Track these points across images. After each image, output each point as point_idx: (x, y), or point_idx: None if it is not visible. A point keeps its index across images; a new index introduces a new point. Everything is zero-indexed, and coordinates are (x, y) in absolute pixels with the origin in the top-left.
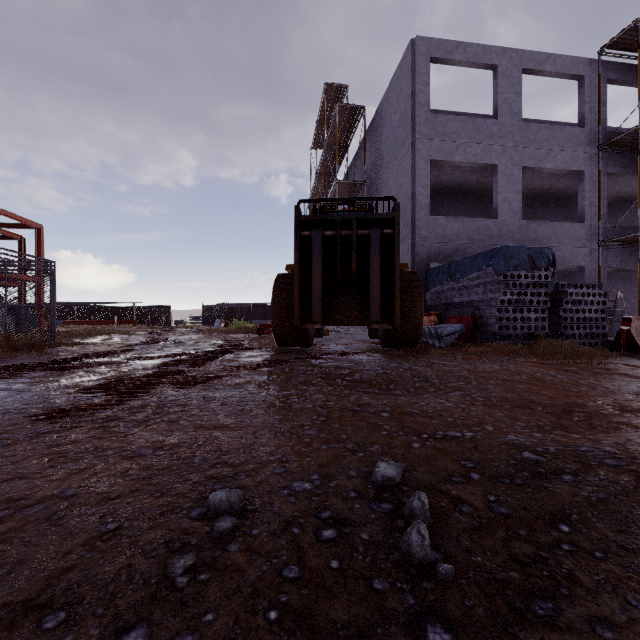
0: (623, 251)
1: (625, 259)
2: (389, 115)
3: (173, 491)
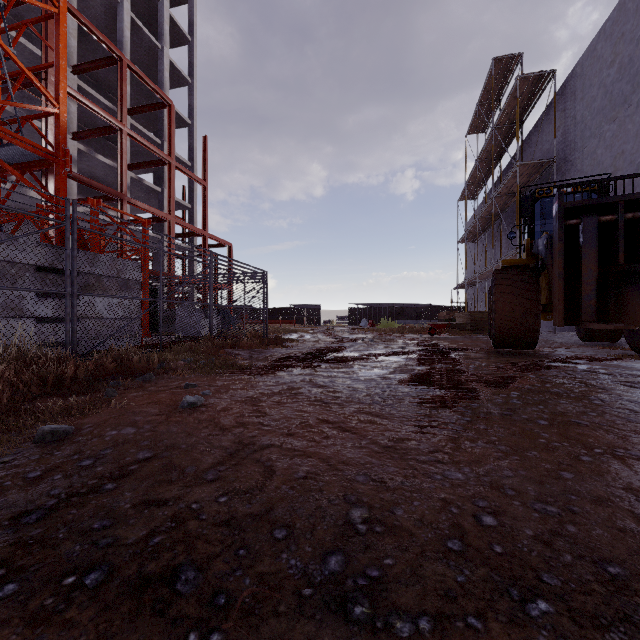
0: None
1: None
2: (597, 71)
3: None
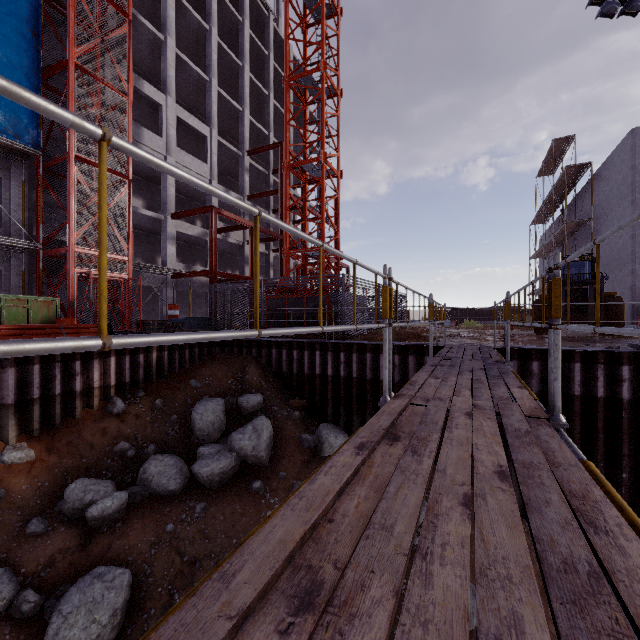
0: None
1: None
2: (614, 172)
3: None
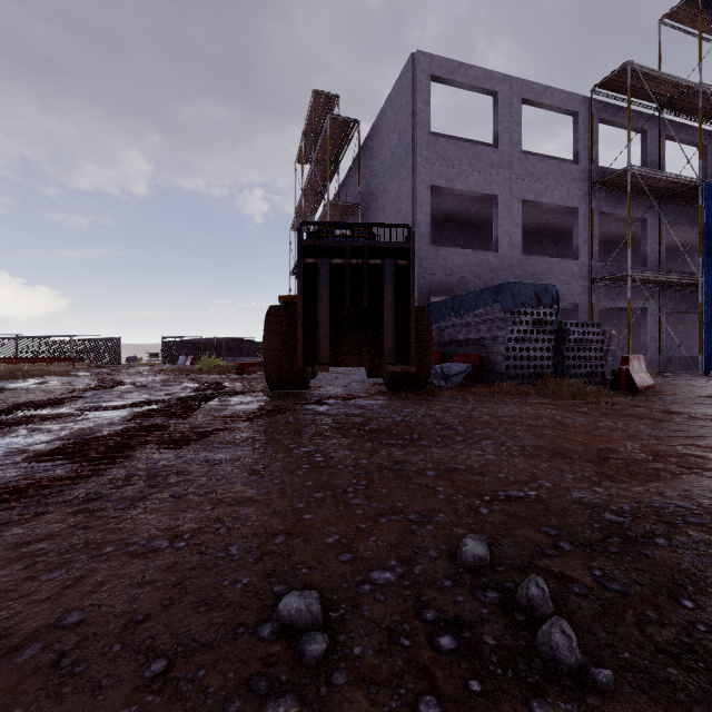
0: (613, 290)
1: (614, 298)
2: (387, 133)
3: (222, 601)
